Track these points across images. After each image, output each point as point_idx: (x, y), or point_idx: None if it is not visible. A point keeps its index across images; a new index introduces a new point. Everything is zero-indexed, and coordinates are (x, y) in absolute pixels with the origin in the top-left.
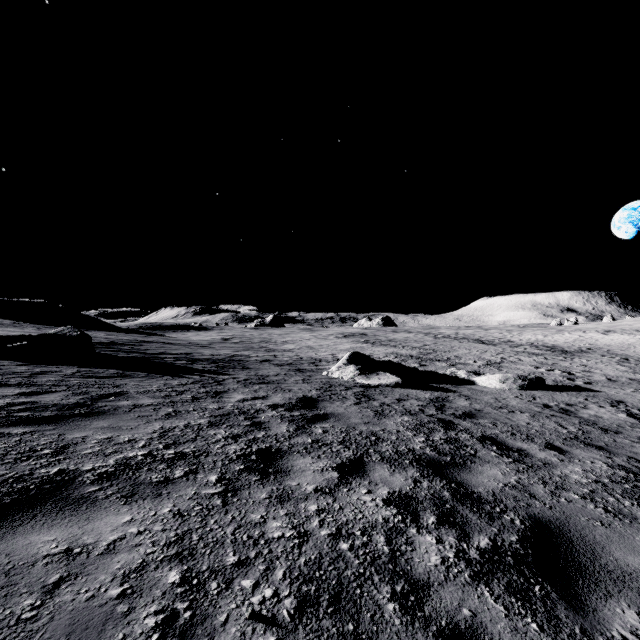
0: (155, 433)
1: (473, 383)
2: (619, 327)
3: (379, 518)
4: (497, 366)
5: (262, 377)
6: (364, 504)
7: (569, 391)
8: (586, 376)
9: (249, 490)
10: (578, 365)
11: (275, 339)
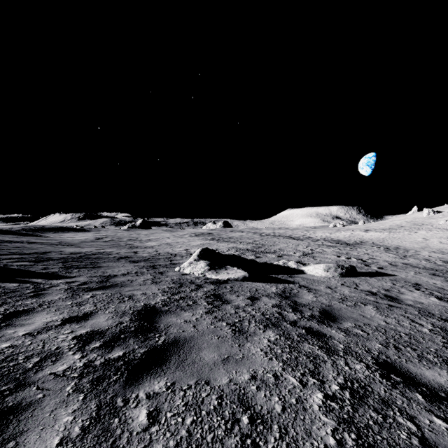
0: None
1: (303, 272)
2: (372, 227)
3: None
4: (311, 256)
5: (106, 278)
6: None
7: (375, 276)
8: (375, 262)
9: None
10: (363, 254)
11: (141, 238)
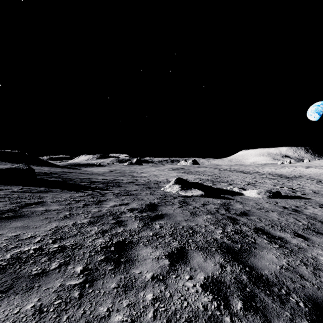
0: (50, 230)
1: (242, 194)
2: (313, 165)
3: (200, 305)
4: (253, 185)
5: (127, 191)
6: (188, 290)
7: (294, 199)
8: (301, 190)
9: (103, 280)
10: (296, 184)
11: (137, 171)
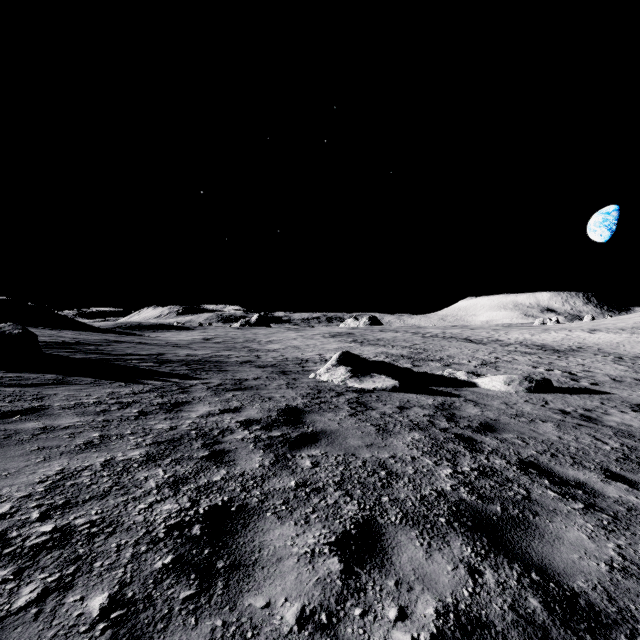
0: (43, 483)
1: (475, 385)
2: (603, 326)
3: None
4: (493, 366)
5: (239, 381)
6: None
7: (579, 393)
8: (589, 376)
9: (162, 639)
10: (575, 364)
11: (260, 339)
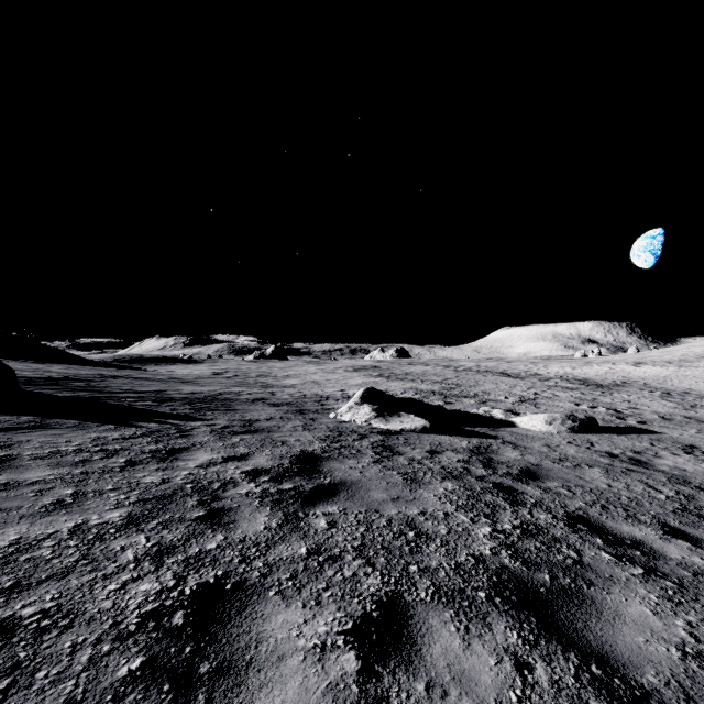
0: None
1: (513, 425)
2: (649, 359)
3: None
4: (533, 403)
5: (249, 423)
6: None
7: (627, 434)
8: (636, 414)
9: None
10: (621, 401)
11: (275, 373)
